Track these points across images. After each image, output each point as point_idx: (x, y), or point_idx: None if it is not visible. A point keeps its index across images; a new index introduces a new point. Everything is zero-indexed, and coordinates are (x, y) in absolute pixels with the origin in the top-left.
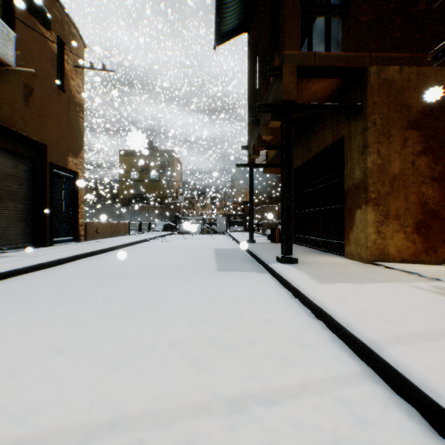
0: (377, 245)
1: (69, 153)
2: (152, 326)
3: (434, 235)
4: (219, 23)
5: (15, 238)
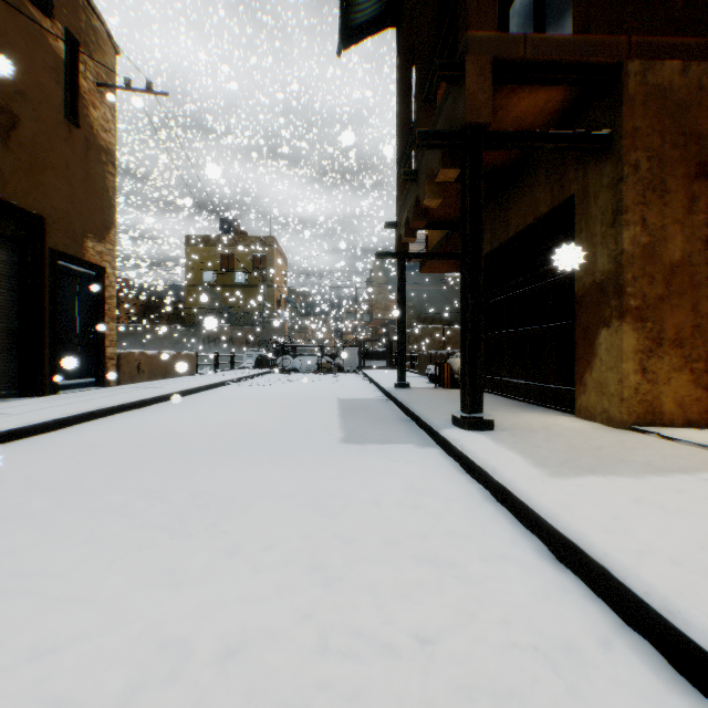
0: (642, 394)
1: (89, 233)
2: (192, 586)
3: None
4: (347, 9)
5: None
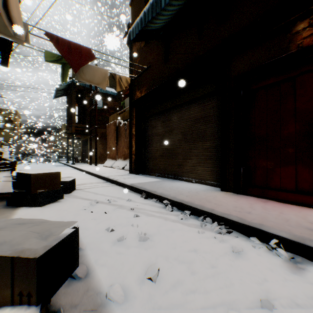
0: (92, 160)
1: None
2: None
3: (103, 158)
4: (56, 94)
5: None
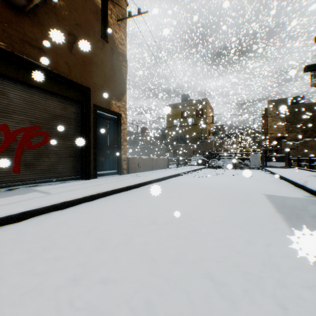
0: None
1: (112, 97)
2: None
3: None
4: None
5: (63, 172)
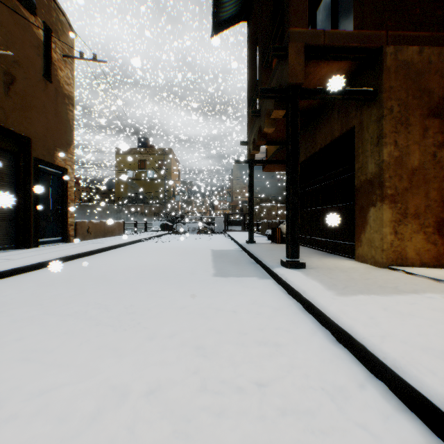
0: (394, 247)
1: (57, 148)
2: (128, 357)
3: None
4: (217, 10)
5: None
